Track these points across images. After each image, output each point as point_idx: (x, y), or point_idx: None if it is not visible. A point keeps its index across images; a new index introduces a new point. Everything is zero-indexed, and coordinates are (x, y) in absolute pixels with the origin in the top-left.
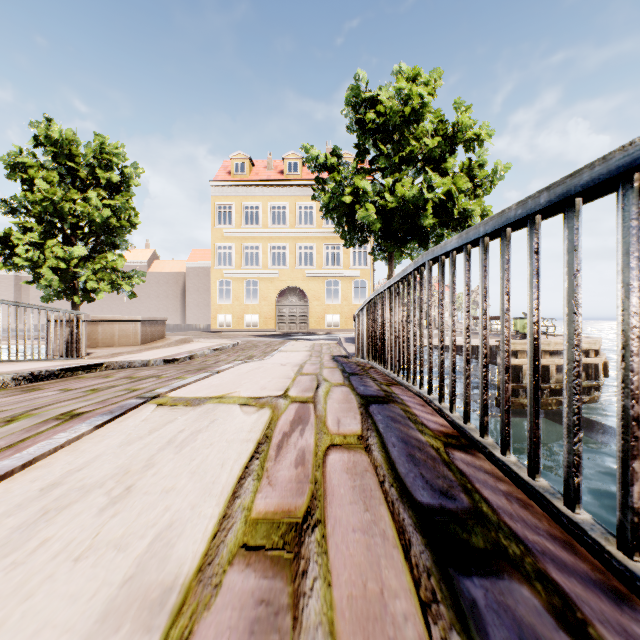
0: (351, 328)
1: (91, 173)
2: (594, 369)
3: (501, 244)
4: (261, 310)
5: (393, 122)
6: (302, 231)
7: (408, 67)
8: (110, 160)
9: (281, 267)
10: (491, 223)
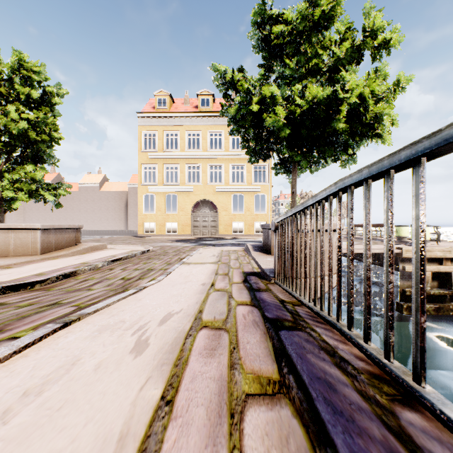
0: (253, 234)
1: (11, 88)
2: None
3: None
4: (179, 219)
5: (302, 27)
6: (213, 154)
7: None
8: (29, 76)
9: (195, 183)
10: None
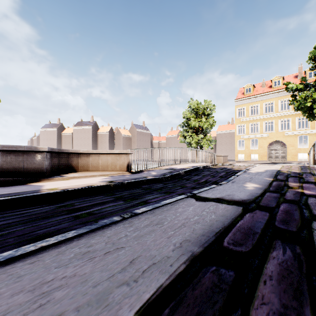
0: None
1: (202, 112)
2: None
3: None
4: (259, 152)
5: None
6: (282, 113)
7: None
8: (208, 107)
9: (270, 132)
10: None
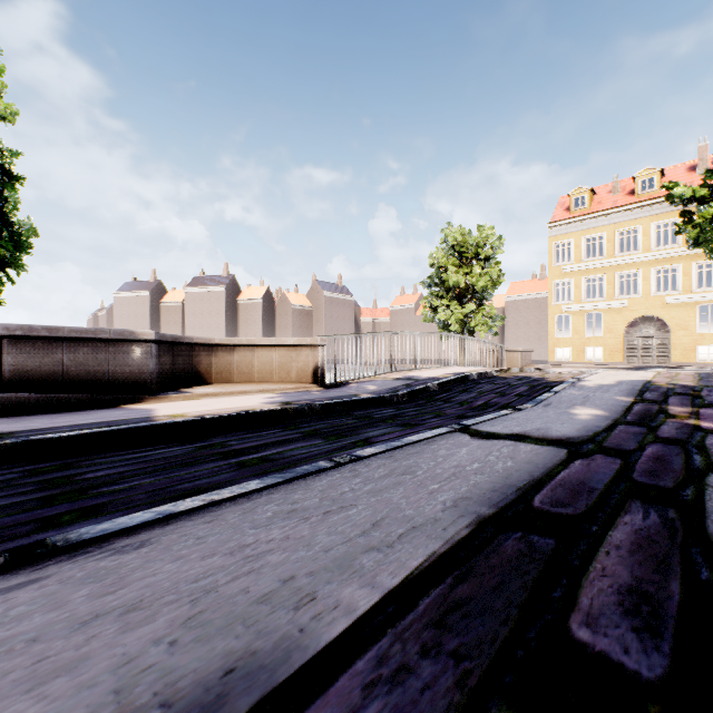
0: None
1: (474, 253)
2: None
3: None
4: (605, 343)
5: None
6: (660, 253)
7: None
8: (486, 241)
9: (630, 296)
10: None
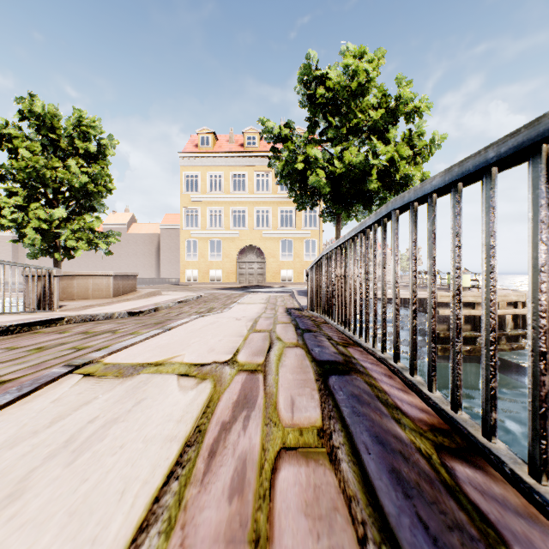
0: (303, 282)
1: (71, 144)
2: (522, 319)
3: (531, 169)
4: (224, 266)
5: (341, 96)
6: (260, 197)
7: (355, 46)
8: (88, 132)
9: (241, 228)
10: (513, 141)
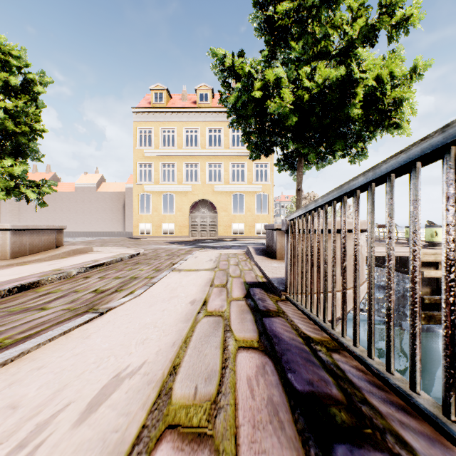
0: (254, 235)
1: None
2: None
3: None
4: (176, 220)
5: (310, 2)
6: (212, 151)
7: None
8: (7, 61)
9: (194, 182)
10: None
